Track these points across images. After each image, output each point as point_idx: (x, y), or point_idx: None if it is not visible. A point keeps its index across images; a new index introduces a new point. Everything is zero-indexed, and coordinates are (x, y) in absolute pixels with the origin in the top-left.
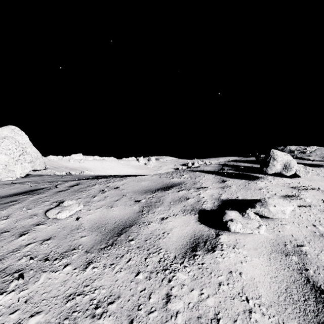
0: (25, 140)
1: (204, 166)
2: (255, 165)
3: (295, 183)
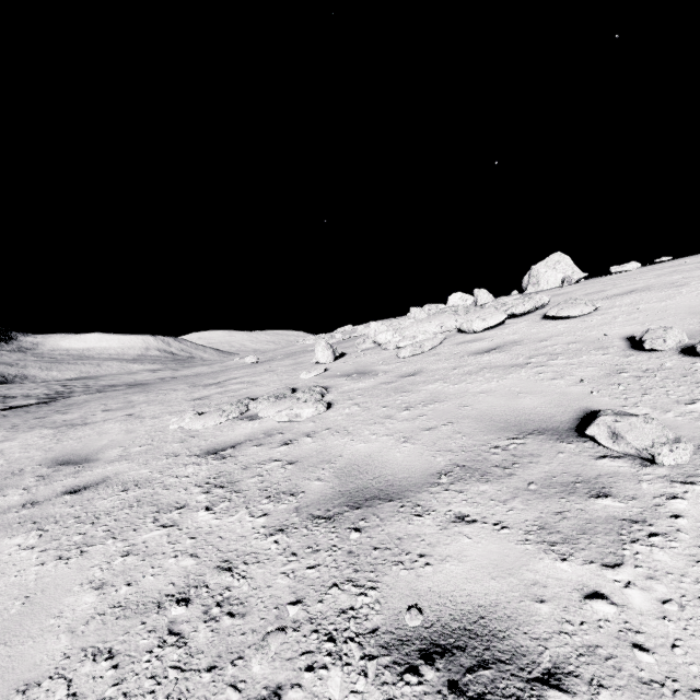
0: (570, 263)
1: None
2: None
3: None
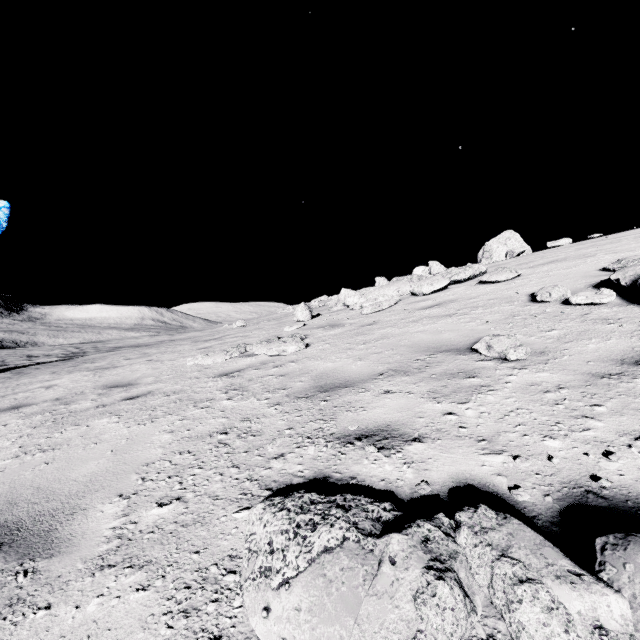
0: (519, 239)
1: None
2: None
3: None
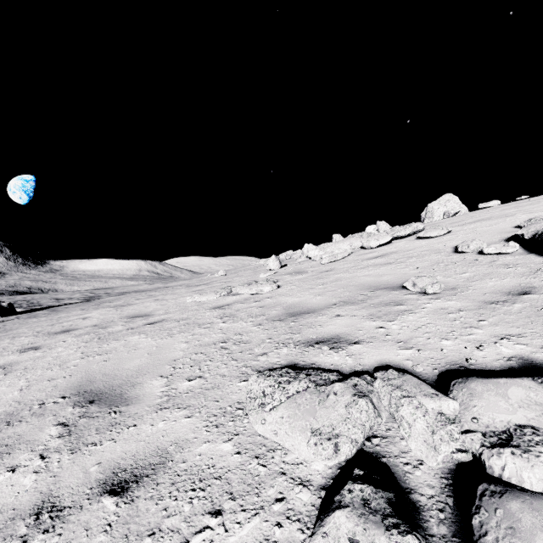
0: (458, 201)
1: None
2: None
3: None
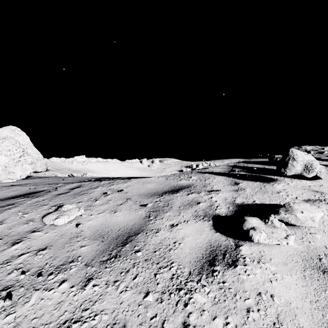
0: (25, 141)
1: (213, 168)
2: (267, 167)
3: (317, 185)
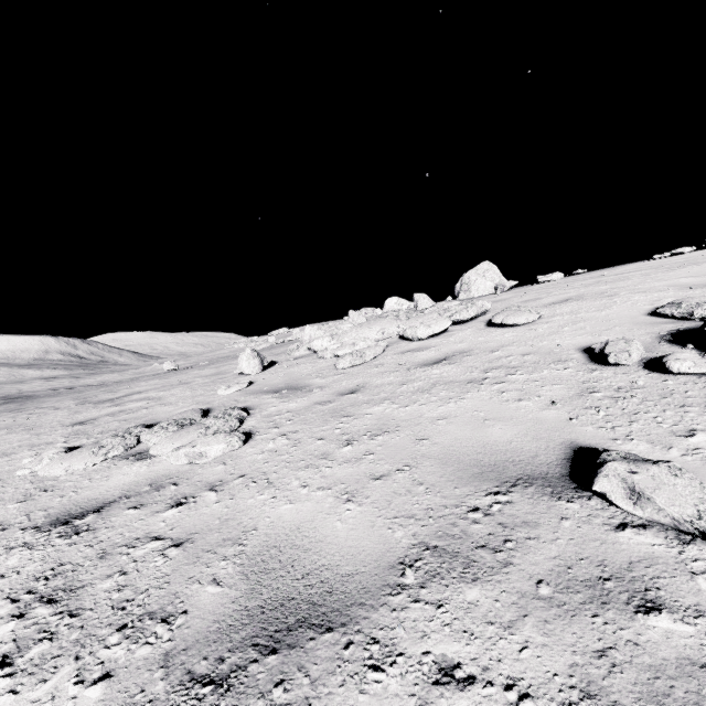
0: (498, 272)
1: None
2: None
3: None
